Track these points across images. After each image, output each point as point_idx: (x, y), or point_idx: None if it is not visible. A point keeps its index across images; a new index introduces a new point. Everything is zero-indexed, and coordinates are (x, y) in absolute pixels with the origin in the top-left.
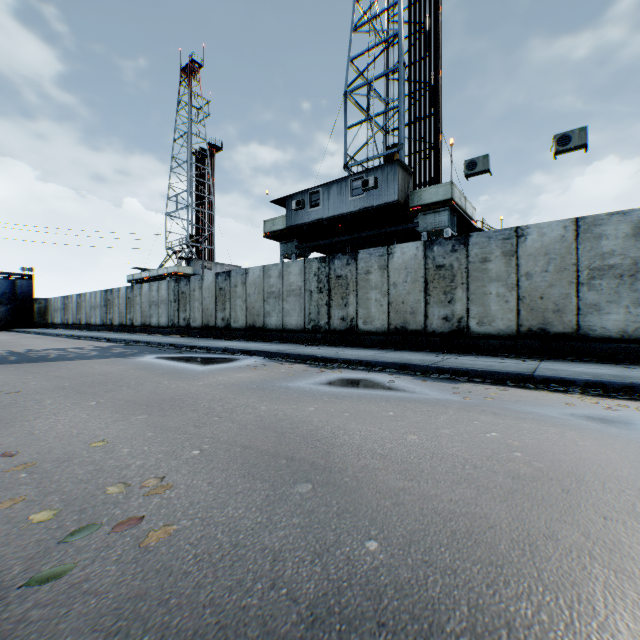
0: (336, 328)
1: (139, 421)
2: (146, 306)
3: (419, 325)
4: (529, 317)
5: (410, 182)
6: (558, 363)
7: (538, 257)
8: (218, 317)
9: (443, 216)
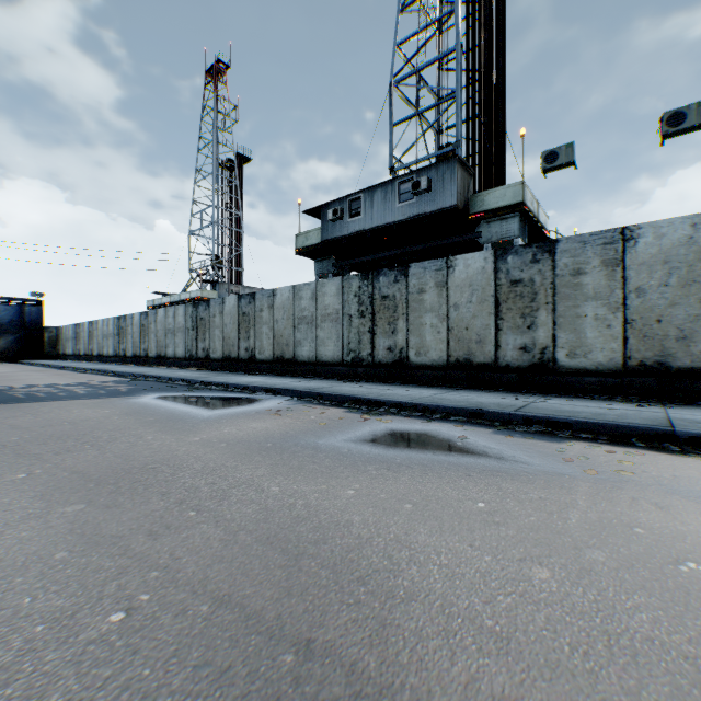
0: (381, 360)
1: (63, 519)
2: (161, 335)
3: (488, 357)
4: (641, 347)
5: (470, 184)
6: (691, 410)
7: (654, 266)
8: (241, 347)
9: (512, 224)
